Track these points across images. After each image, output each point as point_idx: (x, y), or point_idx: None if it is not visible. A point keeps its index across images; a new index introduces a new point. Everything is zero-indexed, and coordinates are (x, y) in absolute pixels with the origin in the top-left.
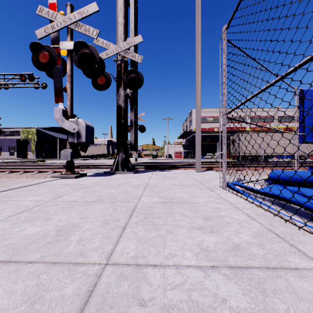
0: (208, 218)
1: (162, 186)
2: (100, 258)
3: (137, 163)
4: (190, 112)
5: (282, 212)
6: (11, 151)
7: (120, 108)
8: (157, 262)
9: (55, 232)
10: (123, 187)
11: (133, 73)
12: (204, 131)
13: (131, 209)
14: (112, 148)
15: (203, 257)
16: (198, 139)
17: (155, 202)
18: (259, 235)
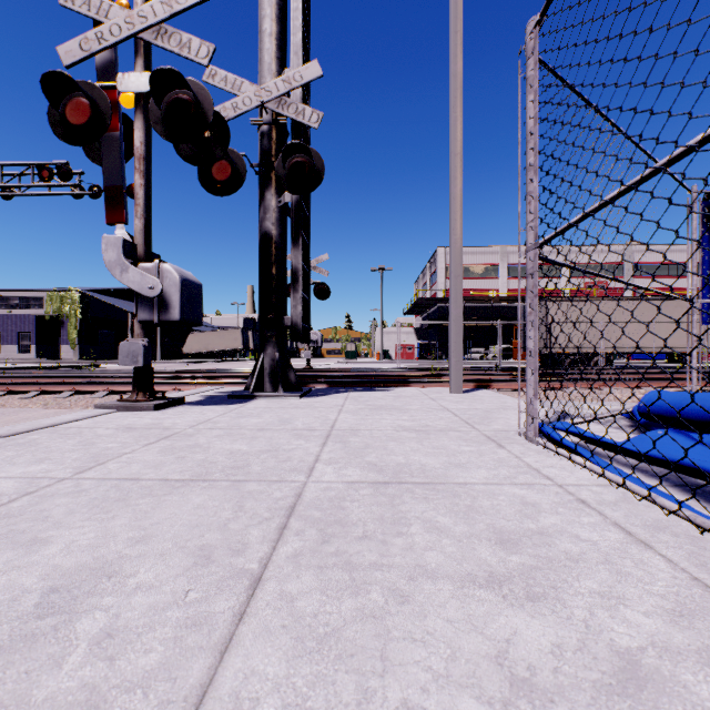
0: (508, 540)
1: (369, 431)
2: None
3: (311, 371)
4: (434, 255)
5: None
6: (22, 344)
7: (267, 240)
8: None
9: (38, 596)
10: (272, 434)
11: (300, 152)
12: (464, 298)
13: (286, 505)
14: (254, 336)
15: None
16: (457, 313)
17: (352, 483)
18: (687, 615)
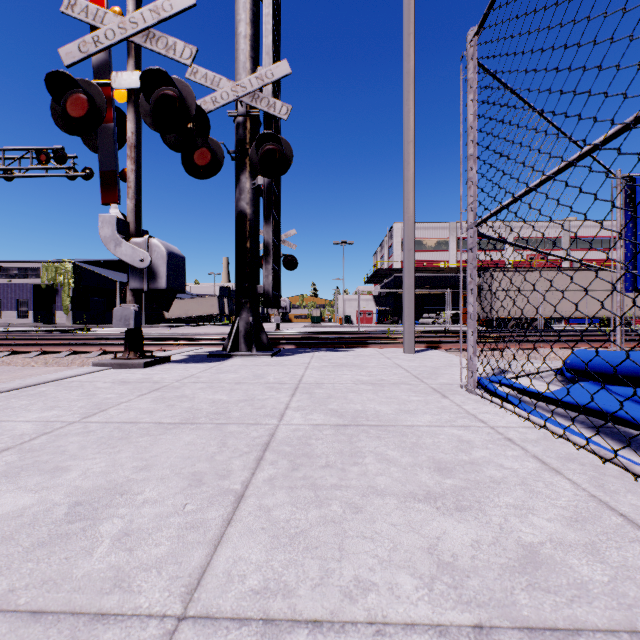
0: (444, 468)
1: (332, 384)
2: (168, 596)
3: (280, 334)
4: (390, 230)
5: (619, 453)
6: (20, 310)
7: (242, 218)
8: (323, 612)
9: (66, 508)
10: (248, 387)
11: (271, 141)
12: (418, 269)
13: (262, 442)
14: (229, 303)
15: (448, 592)
16: (410, 282)
17: (317, 425)
18: (581, 520)
